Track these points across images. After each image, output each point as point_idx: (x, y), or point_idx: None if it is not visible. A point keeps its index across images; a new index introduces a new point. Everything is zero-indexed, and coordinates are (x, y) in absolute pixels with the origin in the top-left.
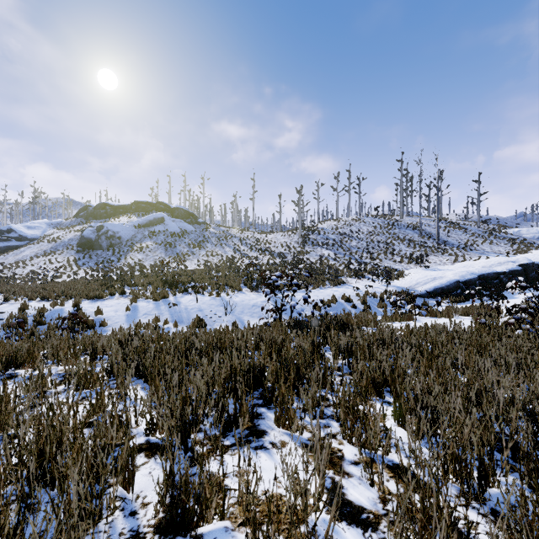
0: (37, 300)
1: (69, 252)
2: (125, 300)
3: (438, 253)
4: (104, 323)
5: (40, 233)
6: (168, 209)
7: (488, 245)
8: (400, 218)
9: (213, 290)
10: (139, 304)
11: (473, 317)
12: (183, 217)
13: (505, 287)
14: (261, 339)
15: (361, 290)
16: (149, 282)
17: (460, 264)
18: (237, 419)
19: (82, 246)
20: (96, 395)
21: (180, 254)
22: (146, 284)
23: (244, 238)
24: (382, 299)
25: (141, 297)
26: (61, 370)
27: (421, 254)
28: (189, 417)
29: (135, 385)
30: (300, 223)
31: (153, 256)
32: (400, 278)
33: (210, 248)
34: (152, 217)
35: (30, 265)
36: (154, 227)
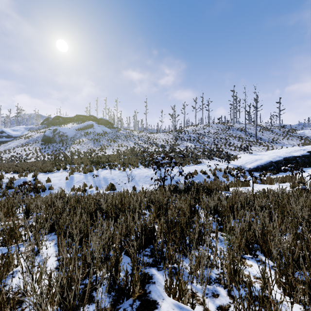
0: (11, 173)
1: (36, 144)
2: (66, 173)
3: (256, 145)
4: (51, 188)
5: (20, 133)
6: (95, 119)
7: (286, 140)
8: (233, 124)
9: (121, 167)
10: (74, 175)
11: (290, 184)
12: (104, 124)
13: (303, 165)
14: (151, 201)
15: (212, 167)
16: (82, 162)
17: (271, 151)
18: (128, 290)
19: (44, 141)
20: (1, 259)
21: (102, 146)
22: (80, 163)
23: (140, 136)
24: (225, 172)
25: (76, 171)
26: (2, 225)
27: (247, 145)
28: (71, 304)
29: (50, 240)
30: (173, 127)
31: (86, 147)
32: (235, 159)
33: (120, 142)
34: (86, 124)
35: (13, 152)
36: (87, 130)
